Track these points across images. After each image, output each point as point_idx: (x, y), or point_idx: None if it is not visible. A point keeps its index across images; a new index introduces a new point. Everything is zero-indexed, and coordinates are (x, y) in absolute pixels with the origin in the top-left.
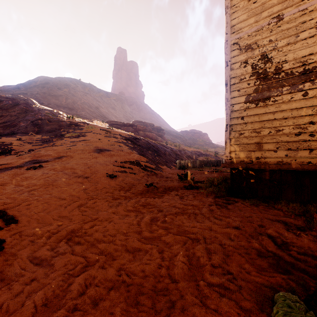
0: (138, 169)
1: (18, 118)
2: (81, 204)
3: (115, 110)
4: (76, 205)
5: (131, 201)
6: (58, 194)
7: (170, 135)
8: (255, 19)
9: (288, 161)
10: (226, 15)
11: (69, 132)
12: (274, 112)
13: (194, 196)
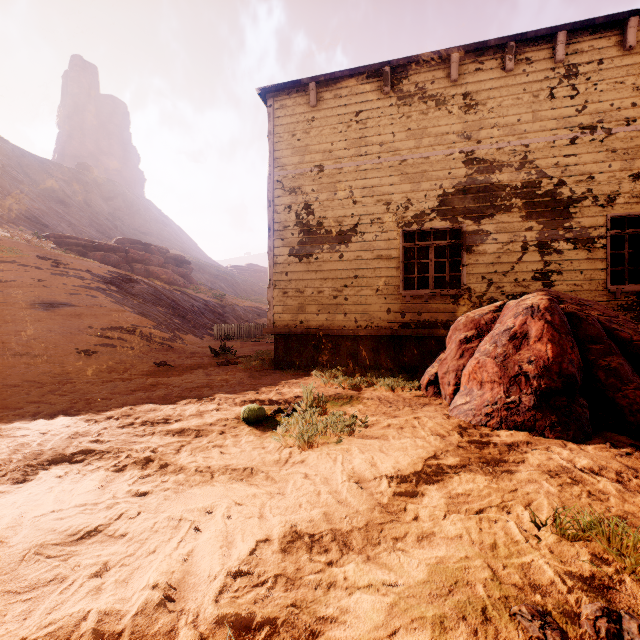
0: (139, 340)
1: None
2: (53, 389)
3: (68, 206)
4: (45, 390)
5: (133, 382)
6: None
7: (204, 274)
8: (299, 159)
9: (328, 325)
10: (269, 142)
11: None
12: (317, 271)
13: (228, 372)
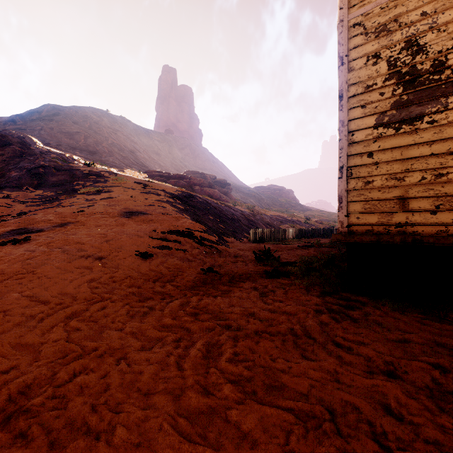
0: (191, 243)
1: (8, 164)
2: (76, 312)
3: (159, 155)
4: (63, 315)
5: (171, 304)
6: (37, 291)
7: (239, 193)
8: None
9: None
10: None
11: (85, 186)
12: (431, 141)
13: (286, 292)
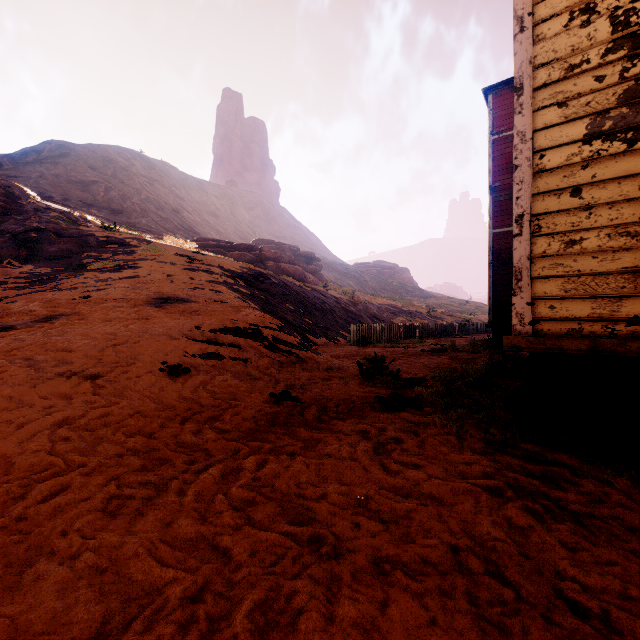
0: (257, 347)
1: None
2: None
3: (217, 217)
4: None
5: (203, 477)
6: None
7: (332, 272)
8: None
9: None
10: None
11: (100, 259)
12: None
13: (421, 442)
